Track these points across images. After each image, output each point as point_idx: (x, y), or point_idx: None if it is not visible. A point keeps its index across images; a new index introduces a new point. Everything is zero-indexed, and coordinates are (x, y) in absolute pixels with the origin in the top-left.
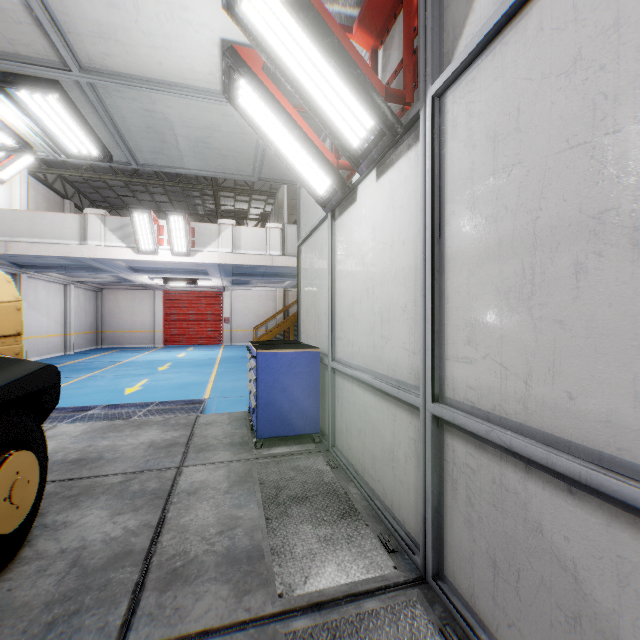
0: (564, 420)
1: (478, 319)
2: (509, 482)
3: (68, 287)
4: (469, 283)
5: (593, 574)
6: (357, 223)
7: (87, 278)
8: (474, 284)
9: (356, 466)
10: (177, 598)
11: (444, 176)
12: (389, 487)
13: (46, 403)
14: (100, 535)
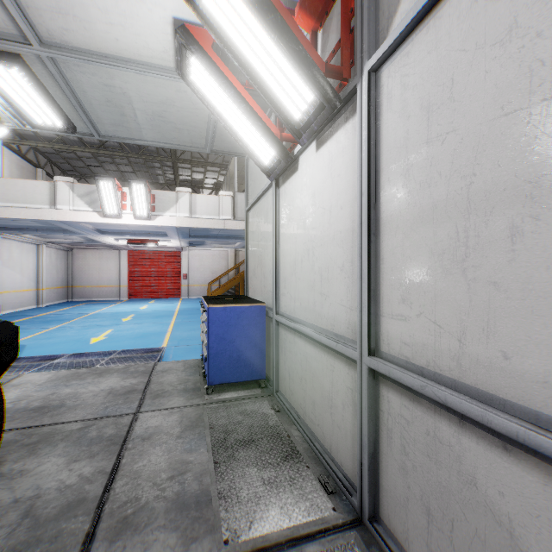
0: (499, 379)
1: (412, 279)
2: (443, 435)
3: (41, 247)
4: (403, 245)
5: (529, 531)
6: (299, 190)
7: (58, 239)
8: (408, 246)
9: (298, 410)
10: (126, 547)
11: (379, 145)
12: (328, 431)
13: (5, 357)
14: (55, 483)
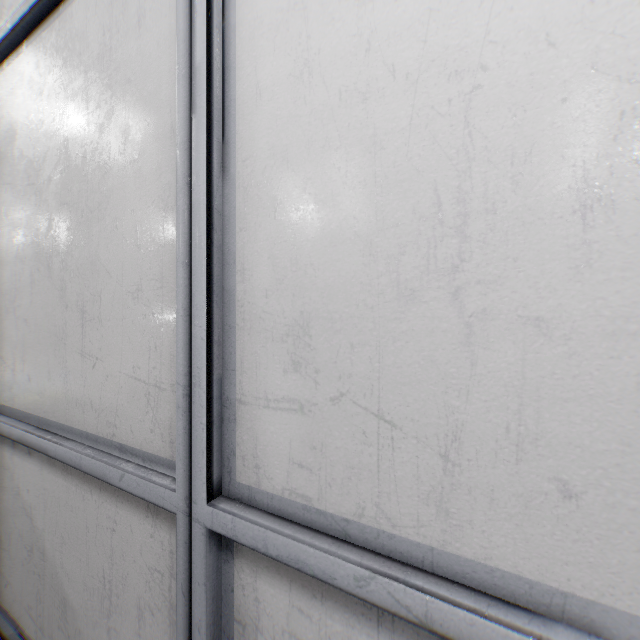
0: (29, 398)
1: None
2: (8, 461)
3: None
4: None
5: (38, 510)
6: None
7: None
8: None
9: None
10: None
11: None
12: None
13: None
14: None
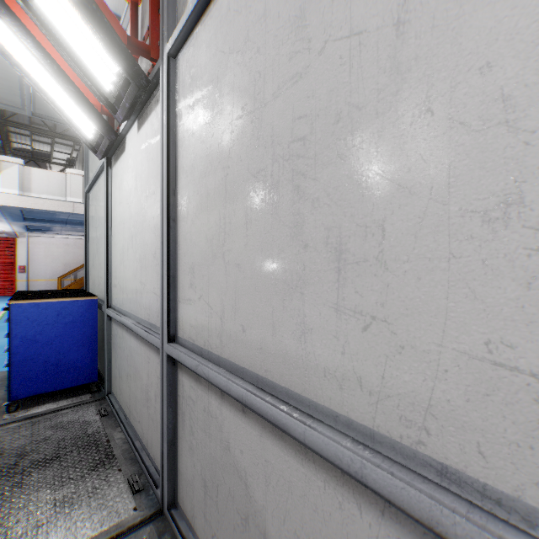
0: (240, 350)
1: (196, 264)
2: (213, 409)
3: None
4: (191, 231)
5: (254, 479)
6: (126, 172)
7: None
8: (194, 232)
9: (125, 410)
10: None
11: (177, 132)
12: (145, 426)
13: None
14: None
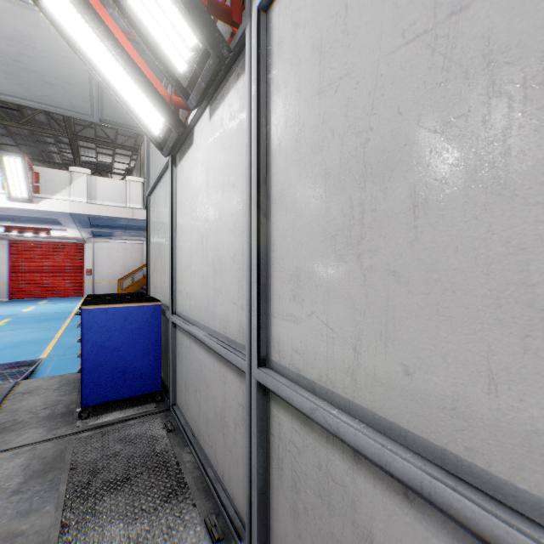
0: (399, 401)
1: (304, 269)
2: (336, 471)
3: None
4: (295, 227)
5: None
6: (194, 167)
7: None
8: (300, 228)
9: (193, 428)
10: None
11: (270, 104)
12: (220, 456)
13: None
14: None
